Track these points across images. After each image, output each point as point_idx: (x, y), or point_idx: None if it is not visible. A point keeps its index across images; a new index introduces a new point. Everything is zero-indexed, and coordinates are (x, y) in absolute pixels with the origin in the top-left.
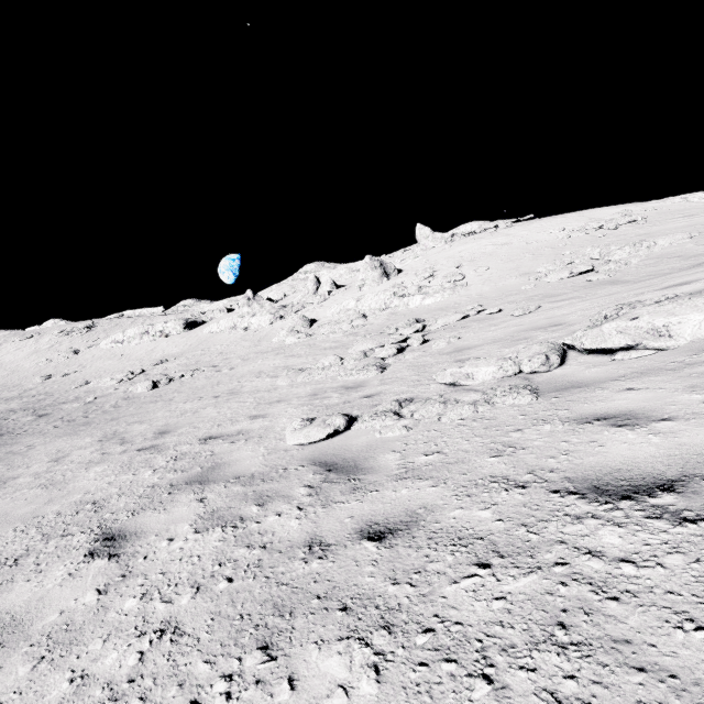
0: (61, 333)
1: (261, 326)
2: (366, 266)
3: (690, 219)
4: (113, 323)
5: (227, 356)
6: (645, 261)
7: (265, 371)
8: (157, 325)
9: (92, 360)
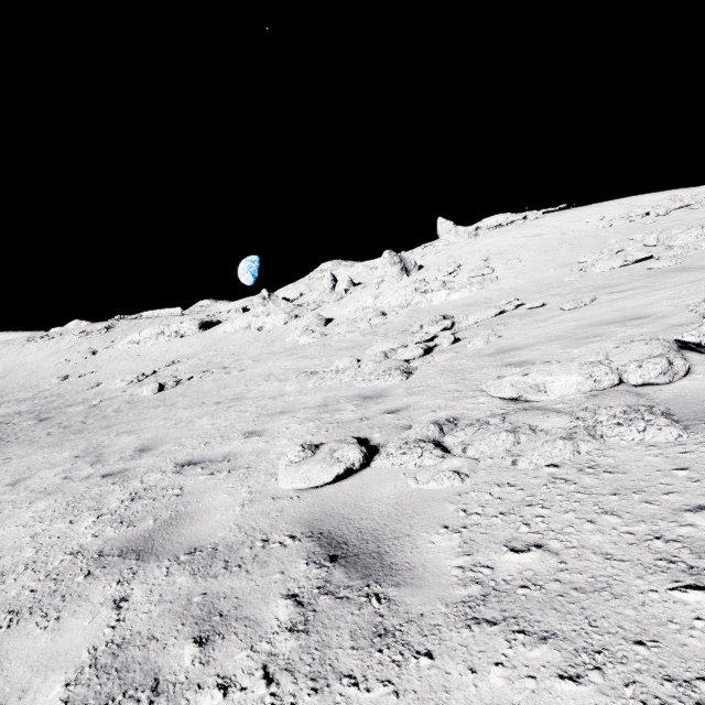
0: (80, 334)
1: (275, 325)
2: (385, 262)
3: None
4: (132, 324)
5: (238, 357)
6: None
7: (275, 373)
8: (173, 325)
9: (109, 360)
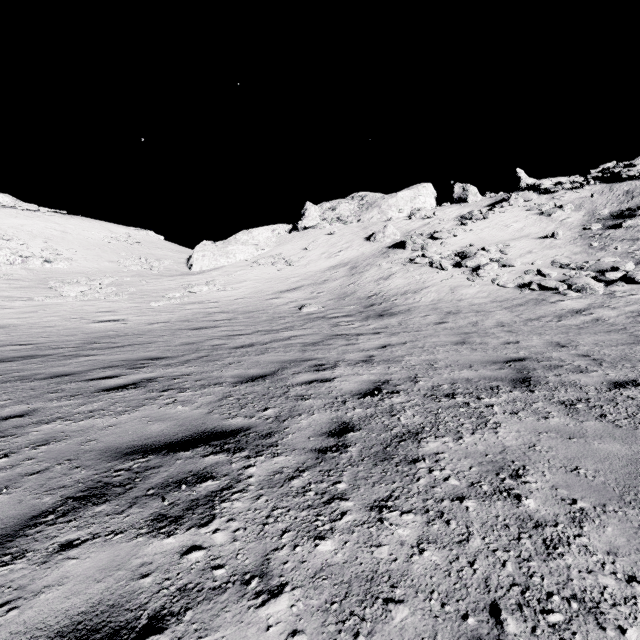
0: None
1: None
2: None
3: (163, 251)
4: None
5: None
6: (166, 269)
7: None
8: None
9: None
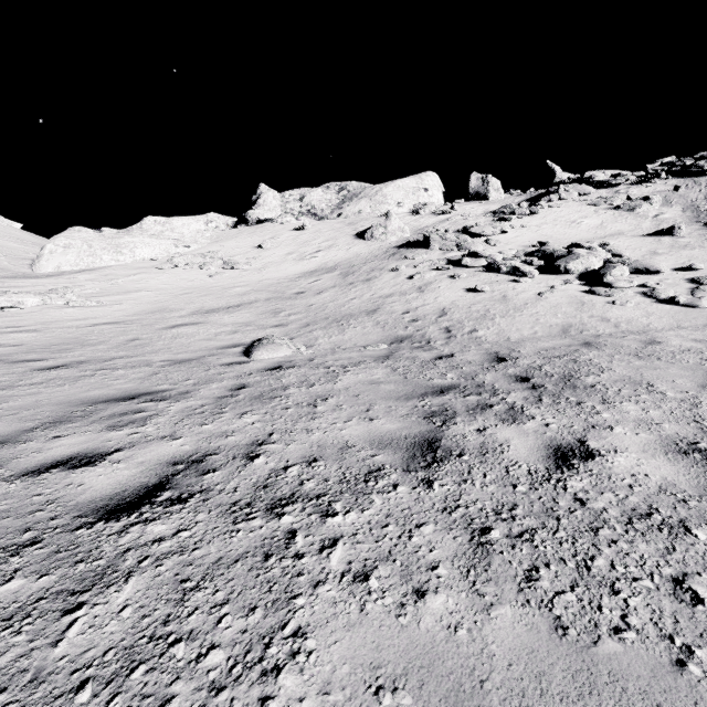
0: None
1: None
2: None
3: None
4: None
5: None
6: None
7: None
8: None
9: None
